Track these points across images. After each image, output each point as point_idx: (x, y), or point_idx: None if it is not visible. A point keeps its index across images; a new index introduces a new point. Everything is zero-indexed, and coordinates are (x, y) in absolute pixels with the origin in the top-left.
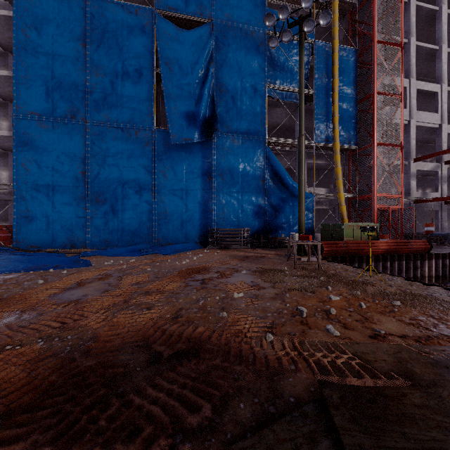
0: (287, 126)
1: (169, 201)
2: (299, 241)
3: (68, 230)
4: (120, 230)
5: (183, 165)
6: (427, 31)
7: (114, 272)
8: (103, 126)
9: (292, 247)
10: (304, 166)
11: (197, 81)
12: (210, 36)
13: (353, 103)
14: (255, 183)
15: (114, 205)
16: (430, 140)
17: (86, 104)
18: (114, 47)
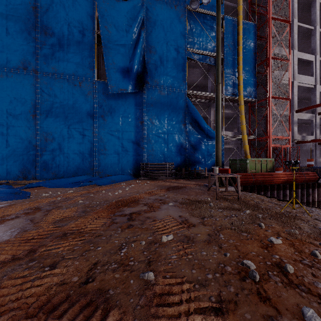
0: (202, 84)
1: (107, 140)
2: (220, 174)
3: (20, 165)
4: (66, 164)
5: (120, 111)
6: (303, 17)
7: (46, 205)
8: (51, 77)
9: (214, 180)
10: (220, 110)
11: (131, 42)
12: (142, 7)
13: (253, 65)
14: (178, 127)
15: (61, 143)
16: (306, 98)
17: (36, 58)
18: (61, 11)
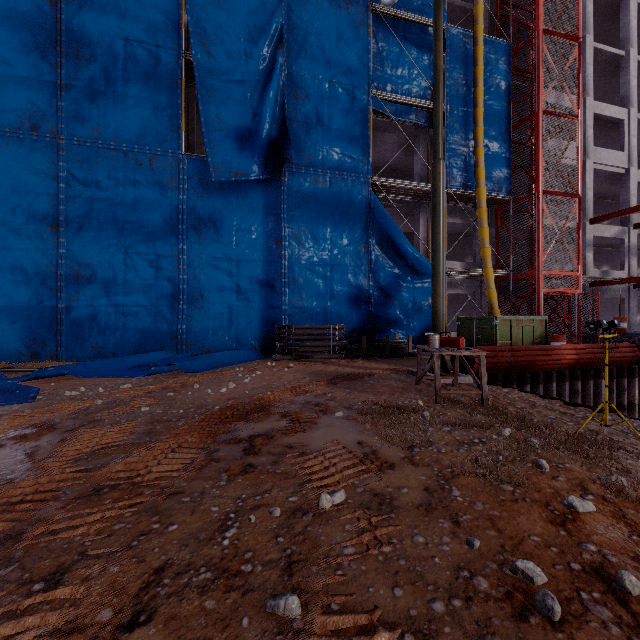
0: (401, 166)
1: (207, 279)
2: (444, 349)
3: (25, 329)
4: (121, 328)
5: (233, 218)
6: (605, 32)
7: (68, 417)
8: (89, 147)
9: (432, 362)
10: (442, 215)
11: (257, 77)
12: (278, 4)
13: (505, 127)
14: (353, 251)
15: (110, 285)
16: (608, 194)
17: (58, 106)
18: (110, 10)
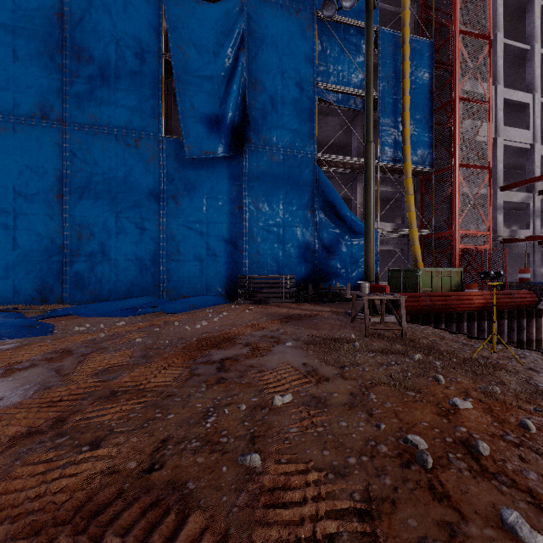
0: (342, 143)
1: (183, 238)
2: (372, 294)
3: (37, 279)
4: (113, 277)
5: (203, 188)
6: (514, 29)
7: (80, 346)
8: (88, 132)
9: (362, 304)
10: (373, 187)
11: (223, 73)
12: (240, 13)
13: (428, 111)
14: (301, 215)
15: (104, 243)
16: (517, 166)
17: (63, 99)
18: (104, 21)
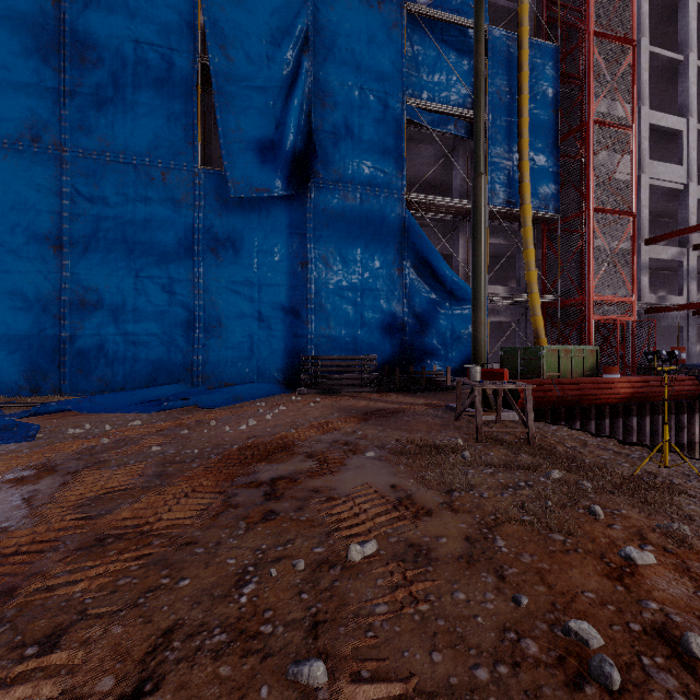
0: (438, 182)
1: (226, 305)
2: (486, 382)
3: (24, 360)
4: (131, 359)
5: (254, 239)
6: (661, 34)
7: (70, 458)
8: (96, 160)
9: (472, 396)
10: (484, 235)
11: (280, 83)
12: (304, 3)
13: (552, 138)
14: (385, 275)
15: (118, 312)
16: (665, 213)
17: (61, 115)
18: (118, 9)
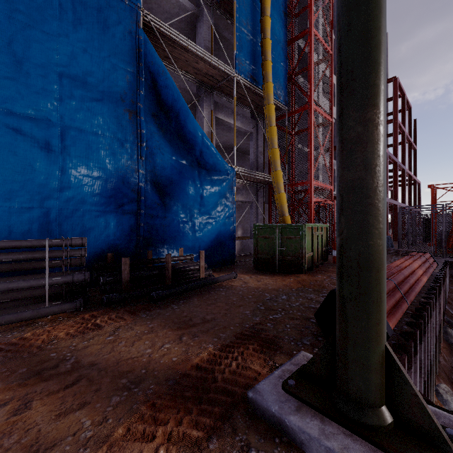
0: None
1: None
2: None
3: None
4: None
5: None
6: None
7: None
8: None
9: None
10: None
11: None
12: None
13: (283, 36)
14: (109, 113)
15: None
16: None
17: None
18: None
